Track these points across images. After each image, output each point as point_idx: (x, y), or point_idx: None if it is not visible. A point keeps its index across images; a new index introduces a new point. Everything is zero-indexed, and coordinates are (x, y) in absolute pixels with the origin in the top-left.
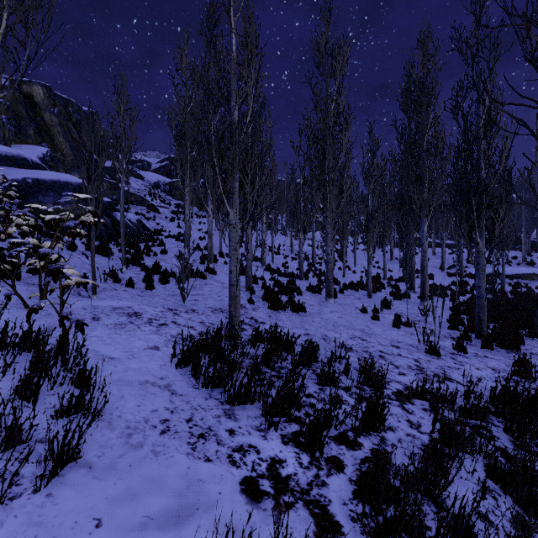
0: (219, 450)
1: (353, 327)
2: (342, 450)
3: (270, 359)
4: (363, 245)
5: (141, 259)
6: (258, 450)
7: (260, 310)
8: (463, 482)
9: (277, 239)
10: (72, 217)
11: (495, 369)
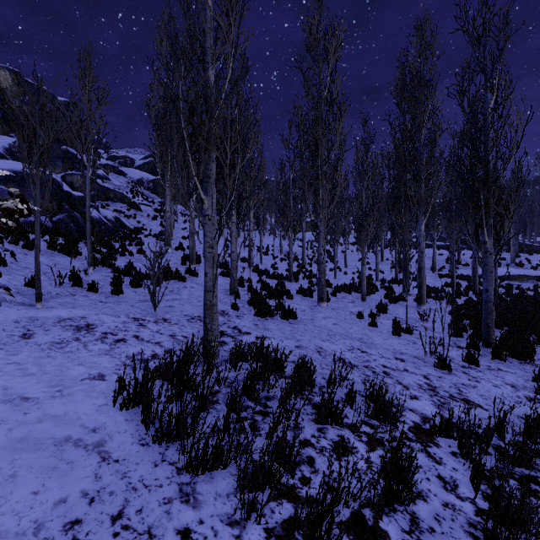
0: None
1: (350, 336)
2: None
3: (253, 388)
4: (353, 246)
5: (114, 259)
6: None
7: (245, 317)
8: None
9: (266, 239)
10: None
11: (514, 386)
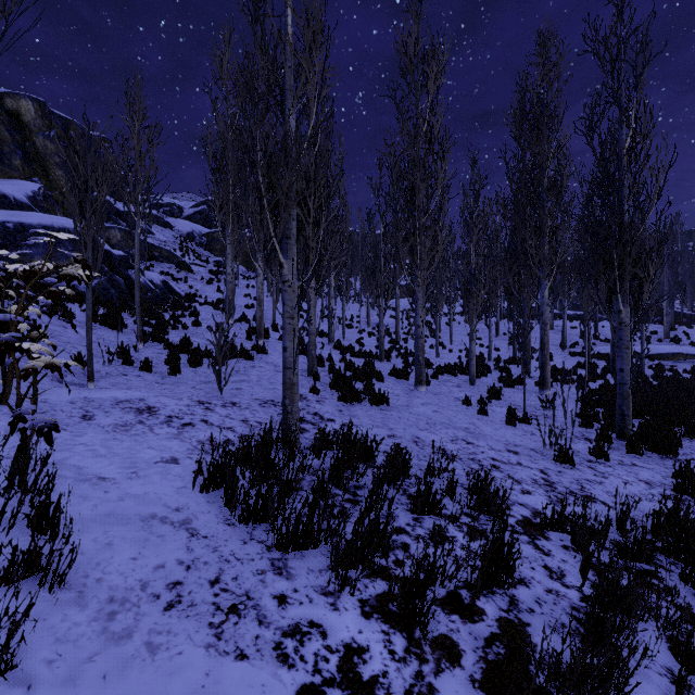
0: (261, 636)
1: (454, 425)
2: (455, 624)
3: (341, 475)
4: (461, 317)
5: (165, 333)
6: (324, 632)
7: (327, 402)
8: (642, 671)
9: (350, 308)
10: (51, 268)
11: (649, 482)
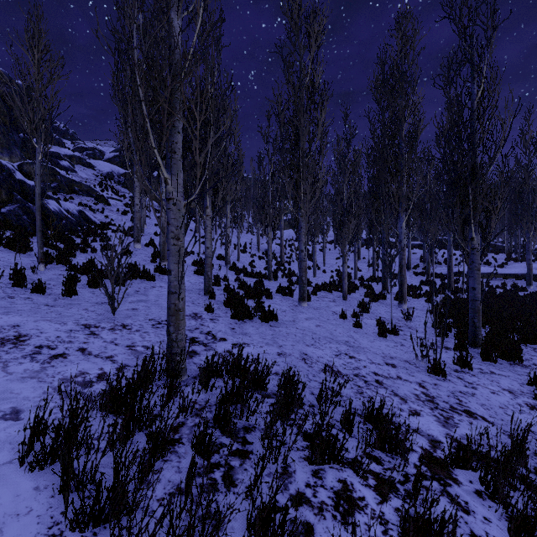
0: None
1: (335, 339)
2: None
3: (228, 419)
4: (330, 245)
5: (72, 255)
6: None
7: (220, 321)
8: None
9: (244, 237)
10: None
11: (512, 391)
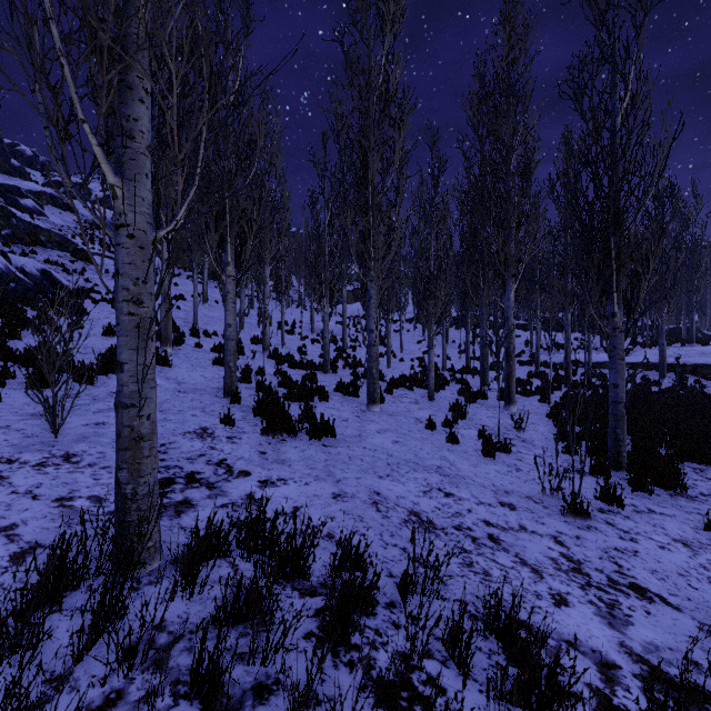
0: None
1: (422, 463)
2: None
3: (217, 682)
4: (409, 324)
5: (15, 336)
6: None
7: (244, 440)
8: None
9: (292, 312)
10: None
11: (687, 543)
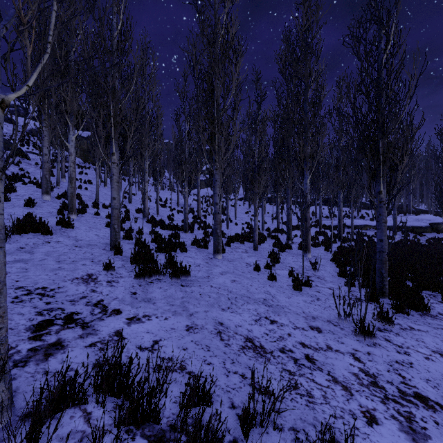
0: None
1: (253, 297)
2: None
3: None
4: (240, 201)
5: None
6: None
7: (120, 283)
8: None
9: (165, 193)
10: None
11: (442, 353)
